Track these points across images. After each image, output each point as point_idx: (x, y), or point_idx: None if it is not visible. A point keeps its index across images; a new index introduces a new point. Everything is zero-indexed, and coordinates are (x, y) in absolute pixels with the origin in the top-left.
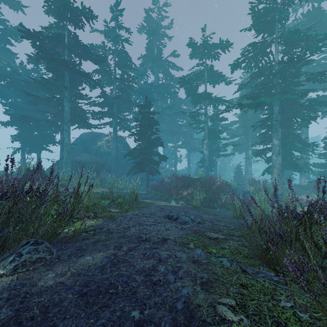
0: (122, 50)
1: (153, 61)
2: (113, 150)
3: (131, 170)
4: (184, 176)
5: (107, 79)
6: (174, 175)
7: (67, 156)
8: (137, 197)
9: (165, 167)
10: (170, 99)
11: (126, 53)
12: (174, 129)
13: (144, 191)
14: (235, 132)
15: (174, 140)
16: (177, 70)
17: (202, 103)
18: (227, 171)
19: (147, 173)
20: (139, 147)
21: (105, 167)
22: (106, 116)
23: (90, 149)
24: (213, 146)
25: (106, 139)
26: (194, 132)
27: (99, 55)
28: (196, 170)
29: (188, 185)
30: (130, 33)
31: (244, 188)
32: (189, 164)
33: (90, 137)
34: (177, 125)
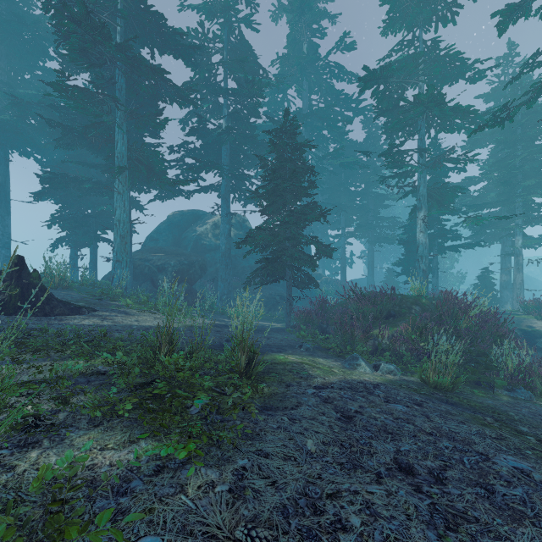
0: (239, 41)
1: (300, 67)
2: (222, 240)
3: (253, 278)
4: (381, 292)
5: (210, 101)
6: (354, 289)
7: (121, 245)
8: (254, 359)
9: (322, 276)
10: (333, 142)
11: (248, 45)
12: (342, 200)
13: (282, 322)
14: (474, 200)
15: (341, 223)
16: (348, 81)
17: (409, 133)
18: (448, 284)
19: (288, 285)
20: (269, 224)
21: (210, 273)
22: (203, 166)
23: (184, 241)
24: (431, 228)
25: (213, 222)
26: (382, 206)
27: (187, 32)
28: (386, 281)
29: (392, 315)
30: (254, 7)
31: (519, 323)
32: (371, 270)
33: (186, 219)
34: (346, 194)
